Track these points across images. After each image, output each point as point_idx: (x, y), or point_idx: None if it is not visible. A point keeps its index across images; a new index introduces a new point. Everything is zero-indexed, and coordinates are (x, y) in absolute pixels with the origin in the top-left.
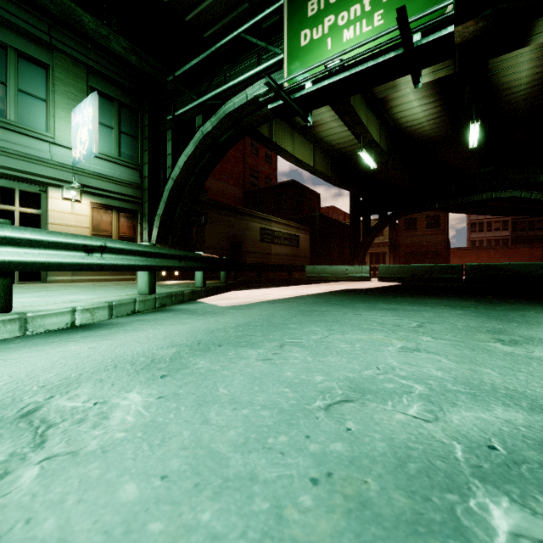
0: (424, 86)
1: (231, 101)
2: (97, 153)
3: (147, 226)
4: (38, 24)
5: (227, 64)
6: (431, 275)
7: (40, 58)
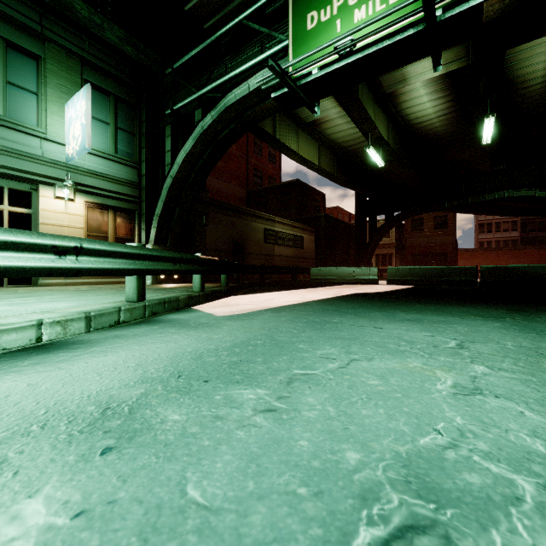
0: (435, 79)
1: (232, 93)
2: (92, 150)
3: (145, 226)
4: (28, 12)
5: (228, 54)
6: (443, 277)
7: (30, 48)
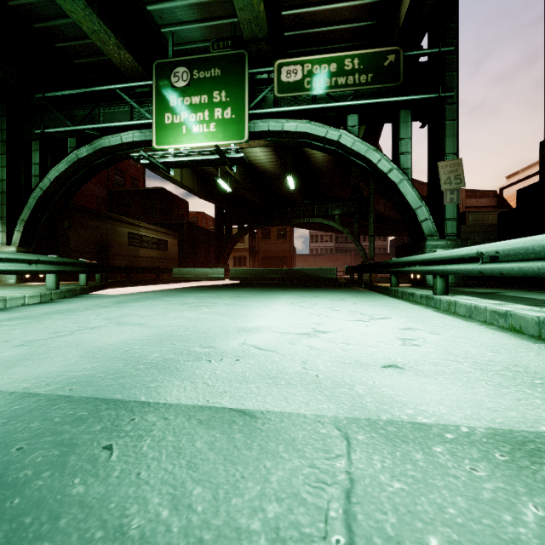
0: None
1: (107, 138)
2: None
3: (5, 228)
4: None
5: (102, 102)
6: (263, 275)
7: None
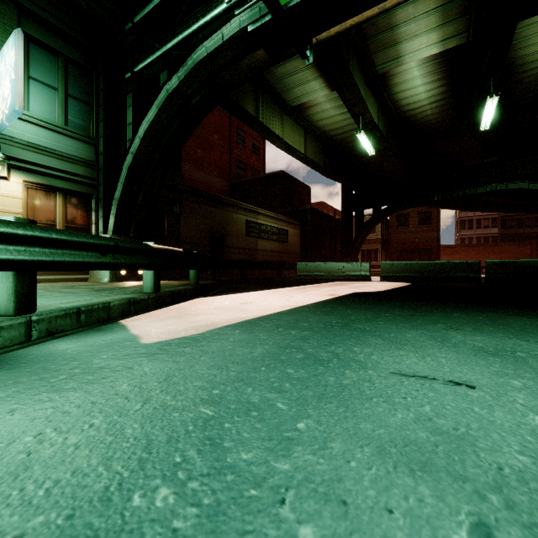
0: (431, 59)
1: (202, 46)
2: (34, 119)
3: (103, 213)
4: None
5: (200, 4)
6: (443, 273)
7: None
